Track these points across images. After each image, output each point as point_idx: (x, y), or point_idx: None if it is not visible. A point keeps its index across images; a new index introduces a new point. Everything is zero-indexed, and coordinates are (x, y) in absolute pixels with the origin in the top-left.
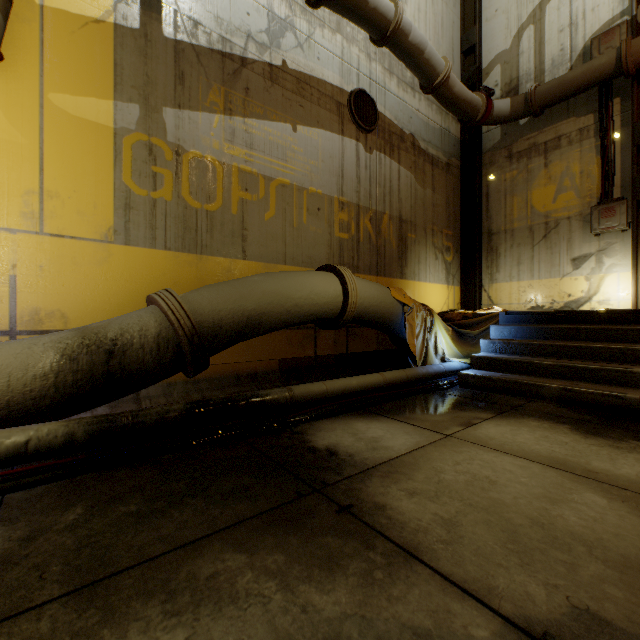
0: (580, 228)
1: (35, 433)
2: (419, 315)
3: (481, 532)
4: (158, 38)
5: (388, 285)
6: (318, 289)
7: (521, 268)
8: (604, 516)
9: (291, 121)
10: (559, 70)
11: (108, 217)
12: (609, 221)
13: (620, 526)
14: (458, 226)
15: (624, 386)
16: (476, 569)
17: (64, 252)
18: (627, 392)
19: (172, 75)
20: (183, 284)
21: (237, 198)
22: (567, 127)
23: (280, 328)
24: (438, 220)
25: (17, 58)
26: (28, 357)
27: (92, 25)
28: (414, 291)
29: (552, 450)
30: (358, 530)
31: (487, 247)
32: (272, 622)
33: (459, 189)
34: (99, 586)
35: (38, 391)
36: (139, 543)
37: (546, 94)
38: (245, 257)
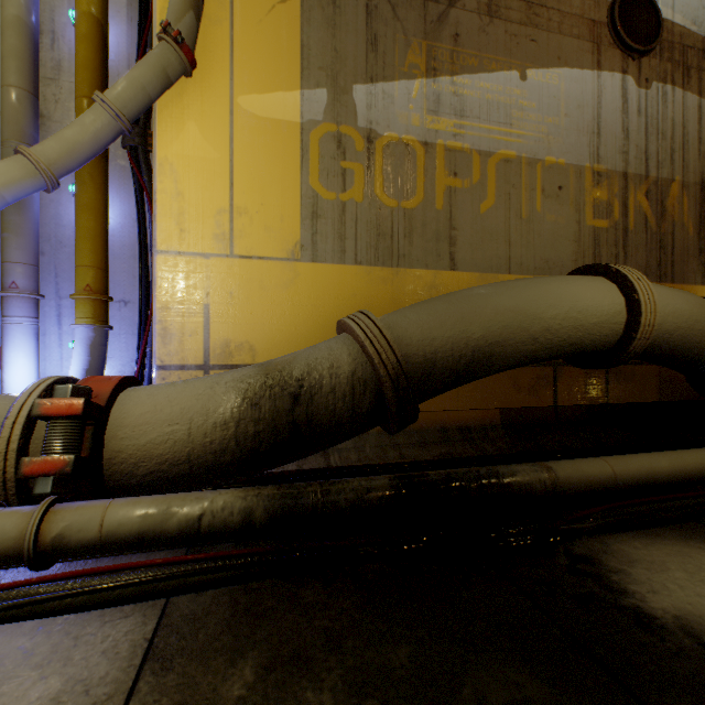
0: None
1: (209, 505)
2: None
3: None
4: (347, 0)
5: None
6: (583, 303)
7: None
8: None
9: (517, 66)
10: None
11: (294, 230)
12: None
13: None
14: None
15: None
16: None
17: (252, 275)
18: None
19: (363, 42)
20: (376, 307)
21: (442, 187)
22: None
23: (517, 365)
24: None
25: (210, 66)
26: (209, 399)
27: (278, 7)
28: None
29: None
30: None
31: None
32: None
33: None
34: None
35: (218, 443)
36: None
37: None
38: (453, 267)
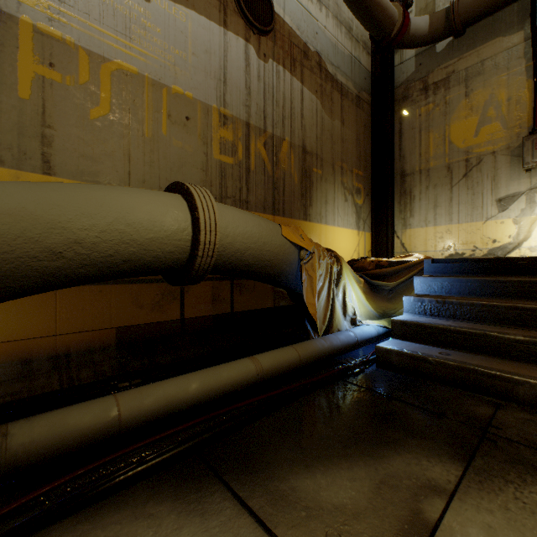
0: (507, 164)
1: None
2: (322, 263)
3: None
4: None
5: None
6: (136, 215)
7: (438, 211)
8: None
9: None
10: None
11: None
12: None
13: None
14: (369, 167)
15: None
16: None
17: None
18: None
19: None
20: None
21: (30, 74)
22: (492, 49)
23: (55, 286)
24: (348, 157)
25: None
26: None
27: None
28: (320, 236)
29: None
30: None
31: (400, 189)
32: None
33: (370, 127)
34: None
35: None
36: None
37: (471, 4)
38: (48, 170)
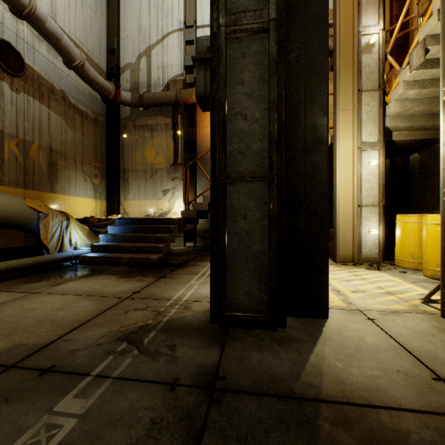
0: (166, 175)
1: None
2: (56, 219)
3: None
4: None
5: (38, 196)
6: None
7: (141, 193)
8: (80, 309)
9: None
10: (158, 89)
11: None
12: (176, 174)
13: (82, 311)
14: (105, 161)
15: (157, 253)
16: None
17: None
18: (154, 256)
19: None
20: None
21: None
22: (161, 121)
23: None
24: (88, 155)
25: None
26: None
27: None
28: (65, 202)
29: (93, 288)
30: None
31: (123, 178)
32: None
33: (106, 138)
34: None
35: None
36: None
37: (149, 99)
38: None
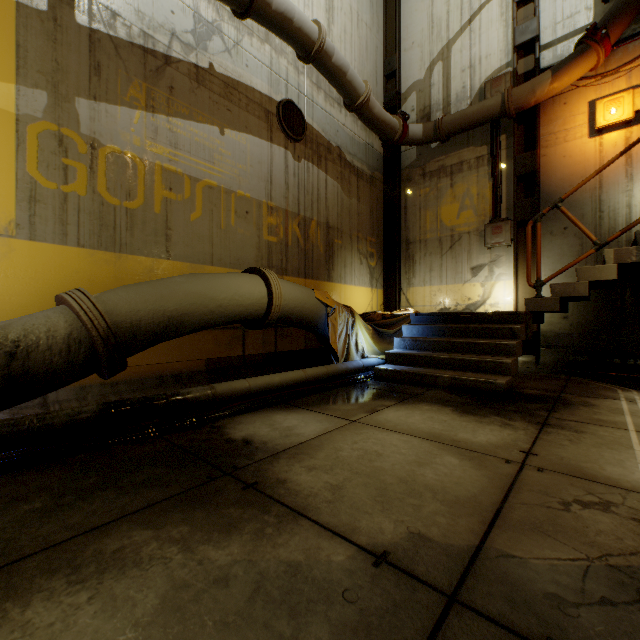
0: (477, 242)
1: None
2: (342, 316)
3: (359, 491)
4: (70, 24)
5: (316, 287)
6: (243, 291)
7: (433, 274)
8: (453, 471)
9: (219, 124)
10: (462, 104)
11: (9, 209)
12: (498, 237)
13: (461, 477)
14: (381, 234)
15: (497, 374)
16: (348, 517)
17: None
18: (498, 379)
19: (86, 64)
20: (99, 283)
21: (160, 197)
22: (468, 154)
23: (204, 328)
24: (363, 228)
25: None
26: None
27: None
28: (341, 293)
29: (433, 427)
30: (259, 500)
31: (405, 254)
32: (171, 575)
33: (382, 200)
34: (0, 572)
35: None
36: (44, 533)
37: (451, 124)
38: (169, 257)
